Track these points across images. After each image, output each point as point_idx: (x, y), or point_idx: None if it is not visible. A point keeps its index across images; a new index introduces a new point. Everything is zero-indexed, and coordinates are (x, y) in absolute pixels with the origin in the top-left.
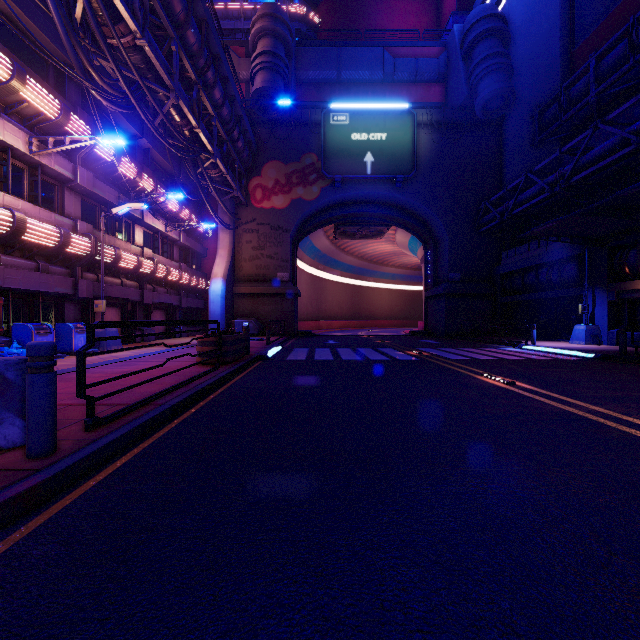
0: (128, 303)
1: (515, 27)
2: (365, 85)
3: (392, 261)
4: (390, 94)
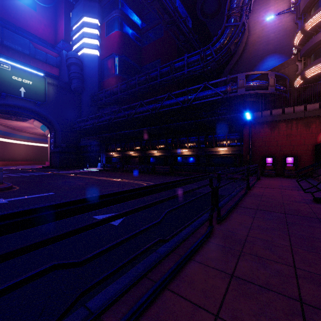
0: None
1: (85, 64)
2: (19, 52)
3: (28, 130)
4: (33, 62)
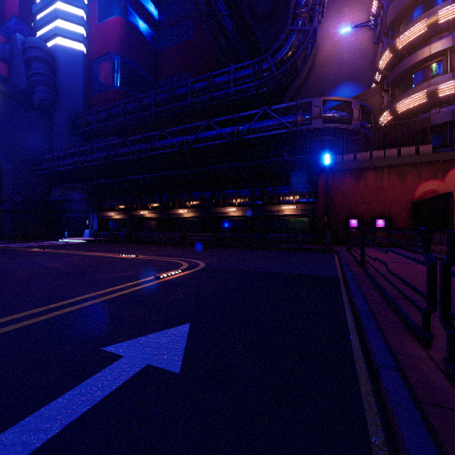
0: None
1: (60, 63)
2: None
3: None
4: None
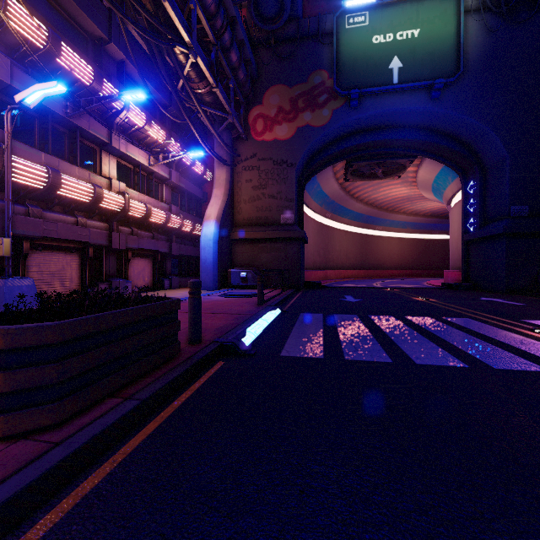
0: (89, 248)
1: None
2: None
3: (403, 208)
4: None
